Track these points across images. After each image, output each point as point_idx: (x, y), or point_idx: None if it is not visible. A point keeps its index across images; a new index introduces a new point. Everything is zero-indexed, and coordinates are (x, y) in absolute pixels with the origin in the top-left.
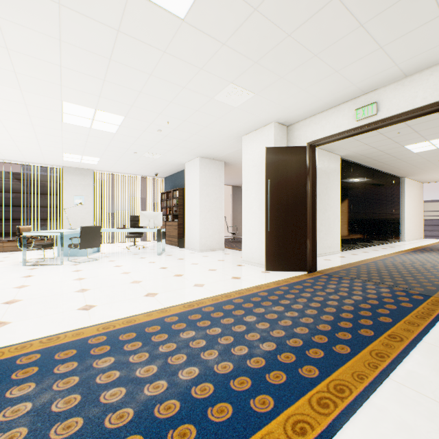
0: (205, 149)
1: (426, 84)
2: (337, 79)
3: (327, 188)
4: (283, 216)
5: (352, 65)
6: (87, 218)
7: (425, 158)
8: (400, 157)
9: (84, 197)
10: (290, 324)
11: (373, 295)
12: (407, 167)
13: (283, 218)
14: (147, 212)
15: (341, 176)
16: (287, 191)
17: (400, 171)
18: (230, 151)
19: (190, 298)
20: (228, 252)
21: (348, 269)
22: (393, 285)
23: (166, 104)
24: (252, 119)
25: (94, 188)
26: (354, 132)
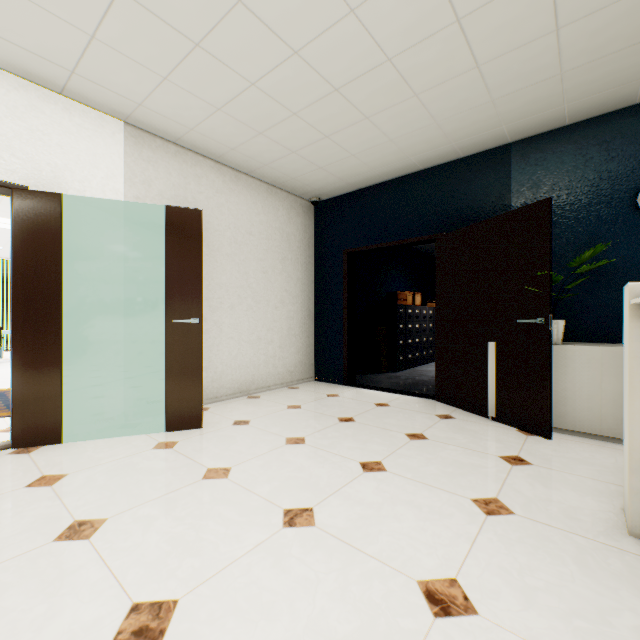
0: None
1: None
2: None
3: None
4: None
5: None
6: None
7: None
8: None
9: None
10: None
11: None
12: None
13: None
14: None
15: None
16: None
17: None
18: None
19: None
20: None
21: None
22: None
23: None
24: None
25: None
26: None
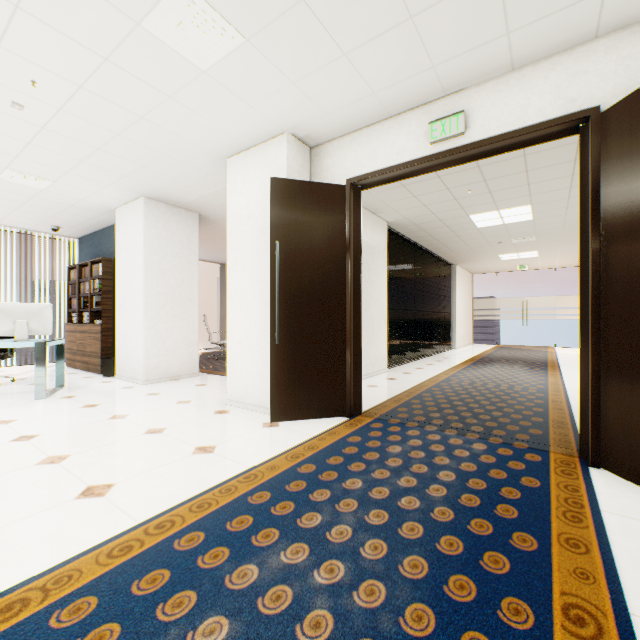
0: (153, 178)
1: (544, 85)
2: (408, 43)
3: (370, 271)
4: (305, 314)
5: (440, 7)
6: None
7: (486, 237)
8: (460, 233)
9: None
10: (331, 635)
11: (469, 463)
12: (463, 249)
13: (305, 318)
14: (9, 303)
15: (387, 254)
16: (312, 267)
17: (453, 256)
18: (206, 190)
19: (35, 561)
20: (205, 380)
21: (409, 404)
22: (485, 431)
23: (4, 11)
24: (243, 116)
25: None
26: (427, 163)
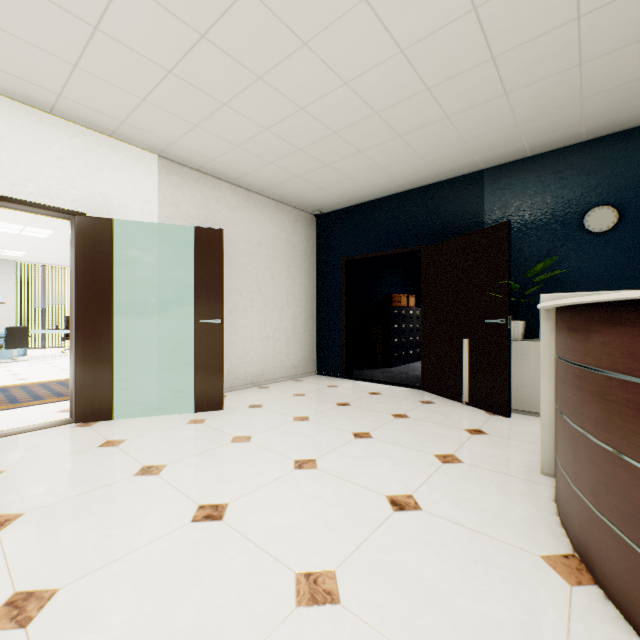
0: None
1: None
2: None
3: None
4: None
5: None
6: (8, 318)
7: None
8: None
9: (4, 294)
10: None
11: None
12: None
13: None
14: None
15: None
16: None
17: None
18: None
19: None
20: None
21: None
22: None
23: None
24: None
25: (17, 282)
26: None
